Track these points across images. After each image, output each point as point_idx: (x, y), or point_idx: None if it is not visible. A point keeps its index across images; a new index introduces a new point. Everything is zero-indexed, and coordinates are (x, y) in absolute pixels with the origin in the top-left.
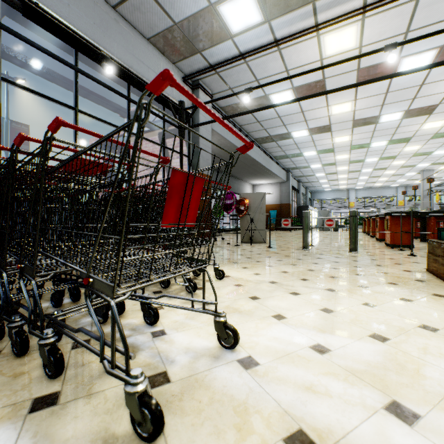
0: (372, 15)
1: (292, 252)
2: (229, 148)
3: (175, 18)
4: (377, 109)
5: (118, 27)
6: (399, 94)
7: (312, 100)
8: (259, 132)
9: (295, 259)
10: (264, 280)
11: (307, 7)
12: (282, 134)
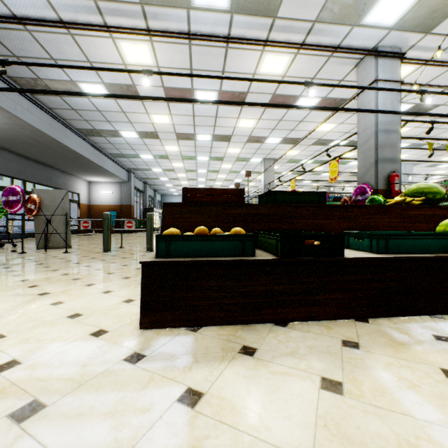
0: (159, 42)
1: (83, 256)
2: (32, 131)
3: None
4: (191, 128)
5: None
6: (204, 120)
7: (130, 103)
8: (79, 121)
9: (73, 263)
10: None
11: (90, 2)
12: (109, 130)
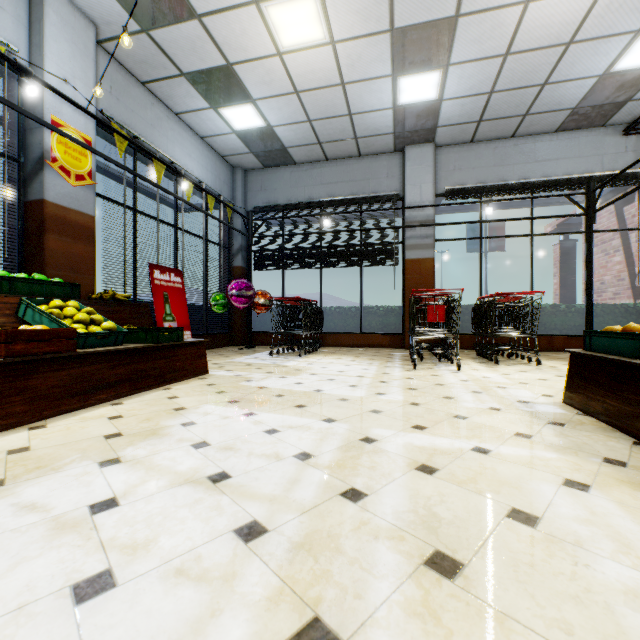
0: None
1: None
2: None
3: (569, 107)
4: None
5: (516, 150)
6: None
7: None
8: None
9: None
10: None
11: None
12: None
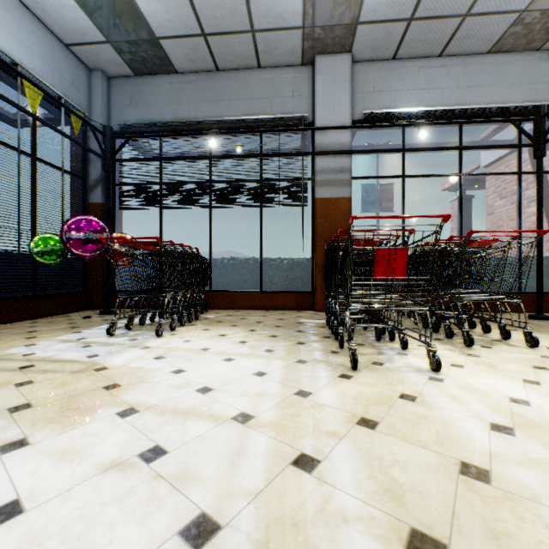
0: None
1: None
2: None
3: (518, 7)
4: None
5: (444, 71)
6: None
7: None
8: None
9: None
10: None
11: None
12: None
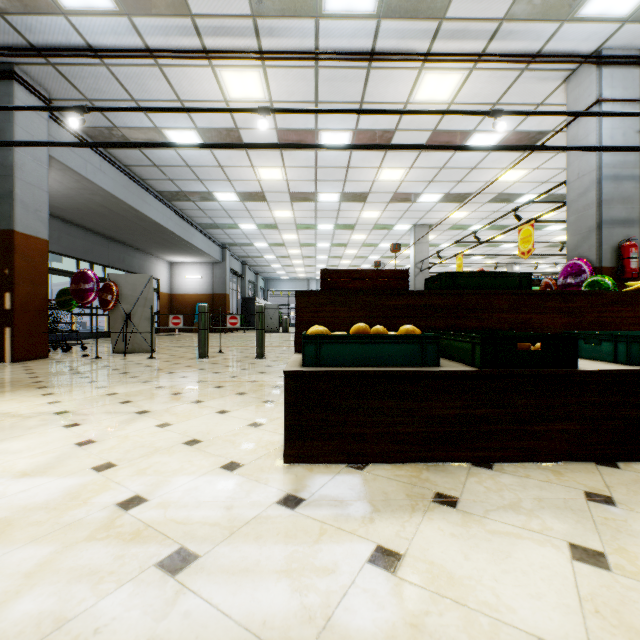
0: (274, 67)
1: (175, 364)
2: (104, 197)
3: None
4: (312, 185)
5: None
6: (330, 173)
7: (230, 154)
8: (162, 182)
9: (165, 373)
10: (51, 411)
11: (185, 21)
12: (200, 192)
